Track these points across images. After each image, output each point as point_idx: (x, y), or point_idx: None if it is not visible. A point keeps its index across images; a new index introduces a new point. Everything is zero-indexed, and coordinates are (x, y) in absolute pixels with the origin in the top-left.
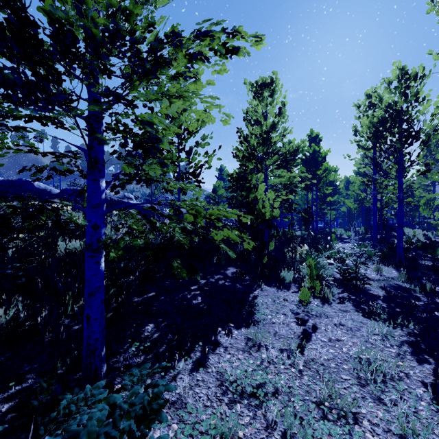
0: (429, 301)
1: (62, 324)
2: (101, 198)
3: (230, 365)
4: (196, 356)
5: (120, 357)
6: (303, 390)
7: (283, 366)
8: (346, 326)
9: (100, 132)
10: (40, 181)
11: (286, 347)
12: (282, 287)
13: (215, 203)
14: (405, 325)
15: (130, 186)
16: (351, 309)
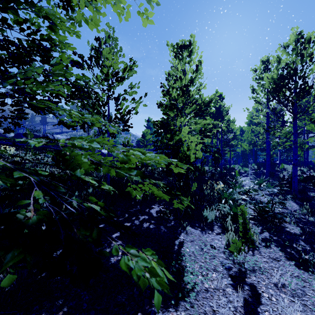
0: None
1: None
2: None
3: None
4: None
5: None
6: None
7: None
8: (287, 286)
9: None
10: (1, 127)
11: None
12: (206, 227)
13: (144, 145)
14: None
15: (80, 133)
16: (281, 256)
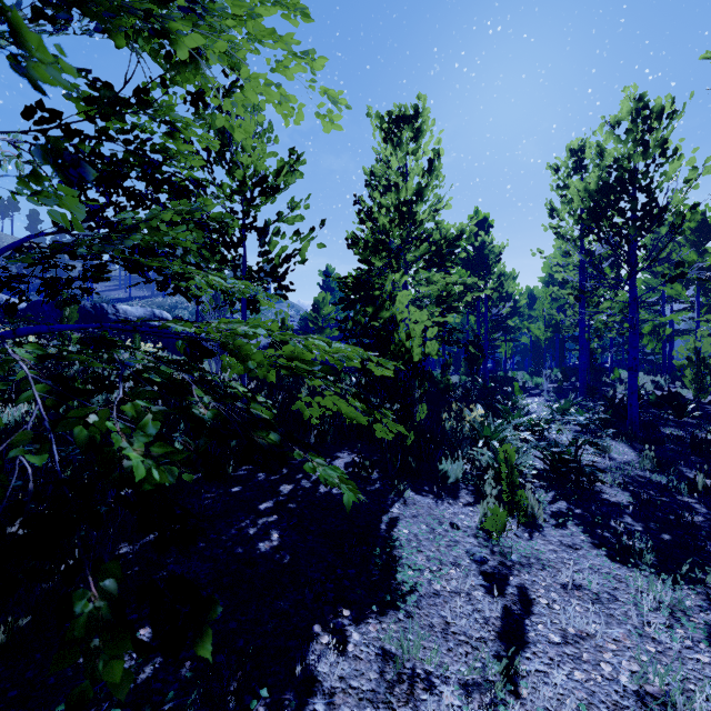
0: (710, 513)
1: None
2: None
3: None
4: None
5: None
6: None
7: None
8: (585, 589)
9: None
10: None
11: (476, 675)
12: (444, 493)
13: (317, 329)
14: (694, 577)
15: (171, 299)
16: (583, 542)
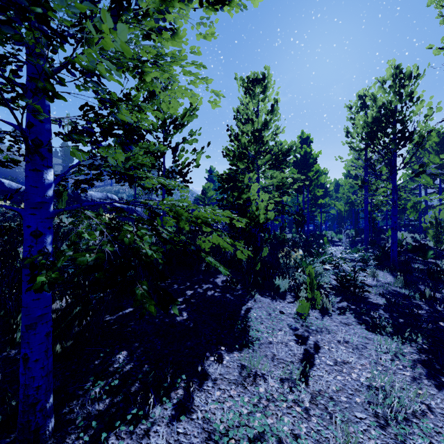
0: (430, 309)
1: (5, 356)
2: (45, 195)
3: (221, 406)
4: (178, 395)
5: (77, 403)
6: (312, 439)
7: (285, 404)
8: (350, 343)
9: (44, 105)
10: (14, 180)
11: (287, 375)
12: (277, 296)
13: (205, 205)
14: (412, 339)
15: (115, 187)
16: (353, 321)
